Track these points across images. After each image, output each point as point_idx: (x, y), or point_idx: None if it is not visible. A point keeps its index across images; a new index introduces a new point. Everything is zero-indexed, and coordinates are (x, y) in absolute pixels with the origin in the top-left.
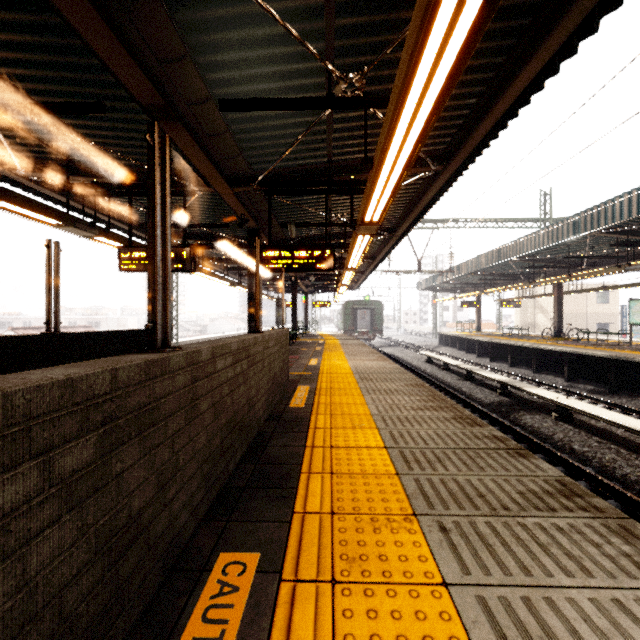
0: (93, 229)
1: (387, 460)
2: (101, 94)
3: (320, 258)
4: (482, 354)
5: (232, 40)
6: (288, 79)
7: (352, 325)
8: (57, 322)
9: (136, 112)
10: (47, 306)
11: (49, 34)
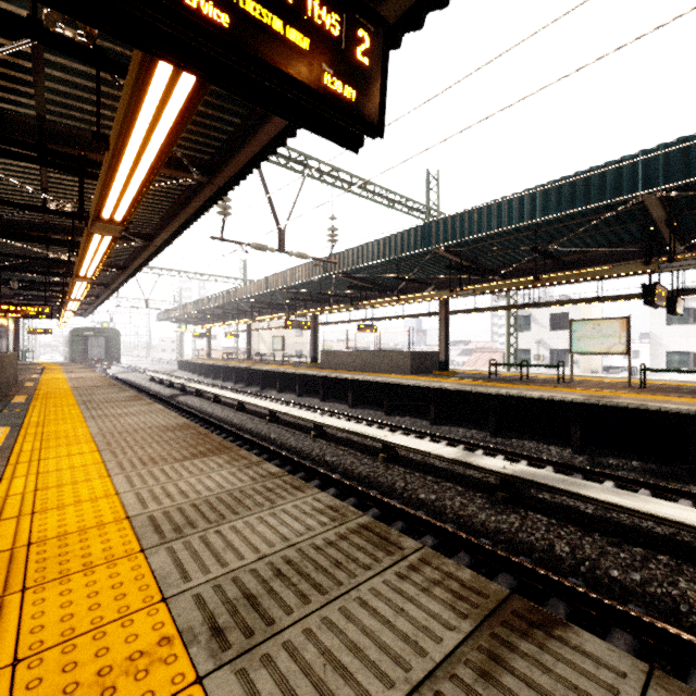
0: None
1: (69, 389)
2: None
3: (41, 312)
4: (202, 374)
5: None
6: (24, 243)
7: (83, 353)
8: None
9: None
10: None
11: None
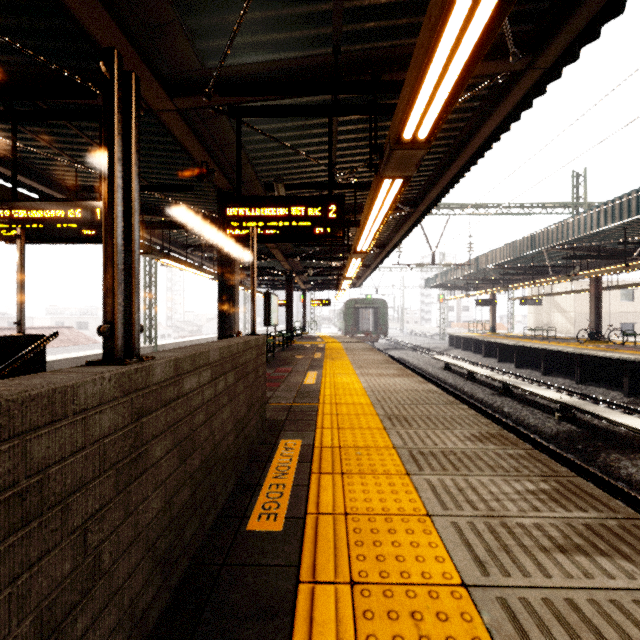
0: None
1: None
2: None
3: (320, 218)
4: (504, 359)
5: None
6: None
7: (354, 325)
8: None
9: None
10: None
11: None
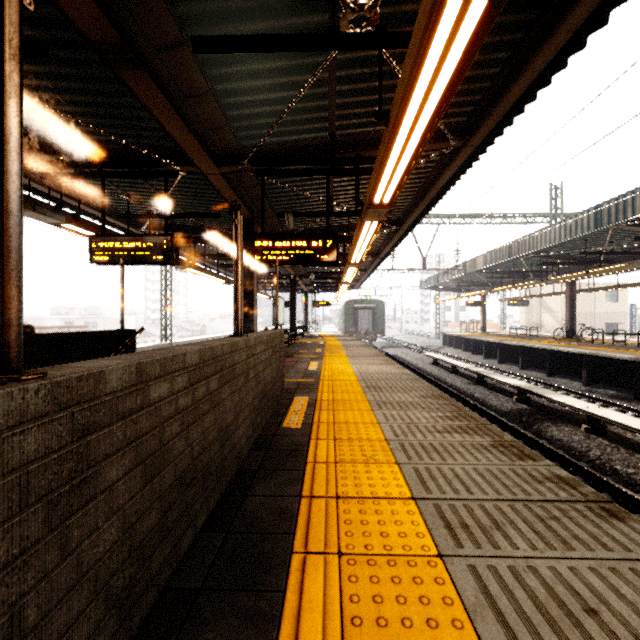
0: (59, 214)
1: (420, 524)
2: (49, 38)
3: (321, 248)
4: (489, 355)
5: None
6: (281, 16)
7: (353, 325)
8: None
9: (96, 65)
10: None
11: None
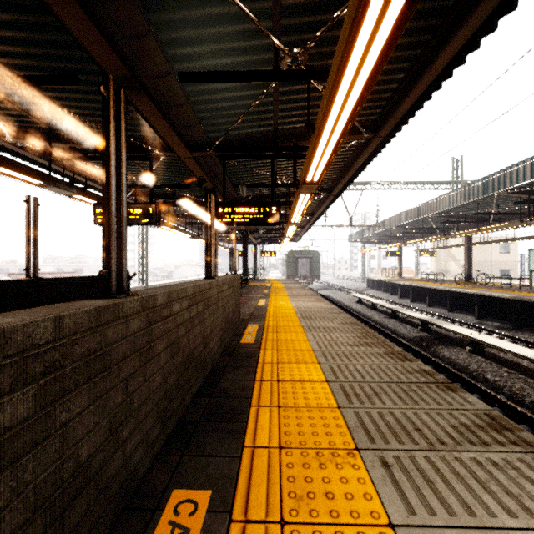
0: (72, 188)
1: (329, 394)
2: (76, 69)
3: (267, 213)
4: (404, 296)
5: (190, 18)
6: (240, 55)
7: (294, 271)
8: (36, 269)
9: None
10: (26, 254)
11: (27, 12)
